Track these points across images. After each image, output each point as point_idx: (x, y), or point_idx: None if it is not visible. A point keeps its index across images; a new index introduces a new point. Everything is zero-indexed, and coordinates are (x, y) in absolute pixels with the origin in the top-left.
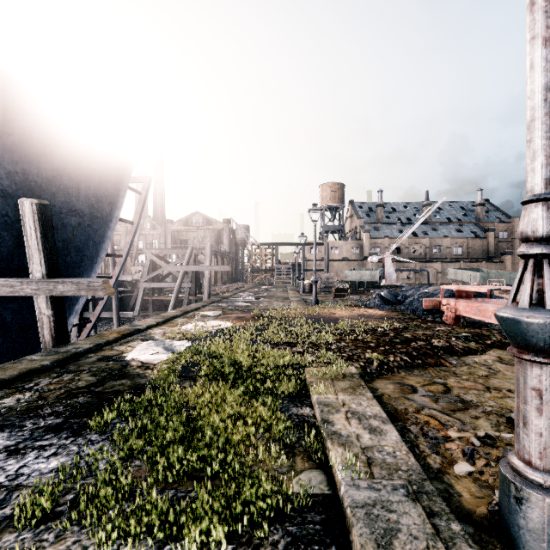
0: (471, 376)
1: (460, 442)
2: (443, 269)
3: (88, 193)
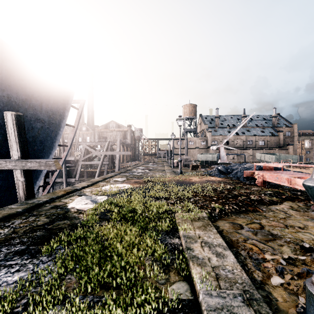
0: (275, 218)
1: (273, 262)
2: (253, 153)
3: (47, 109)
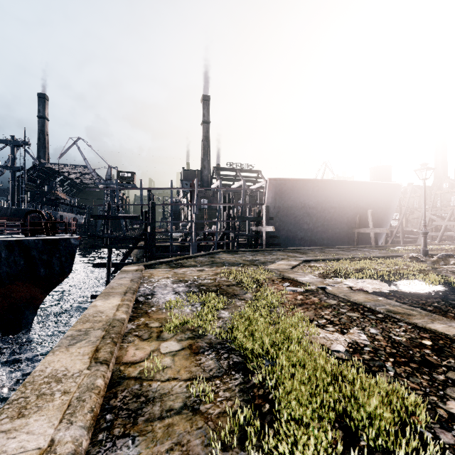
0: None
1: None
2: None
3: (384, 201)
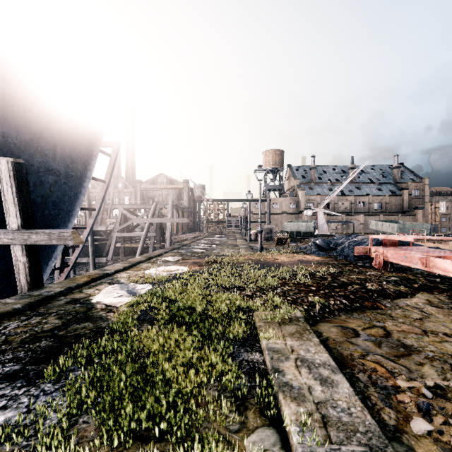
0: (406, 319)
1: (411, 393)
2: (365, 221)
3: (64, 155)
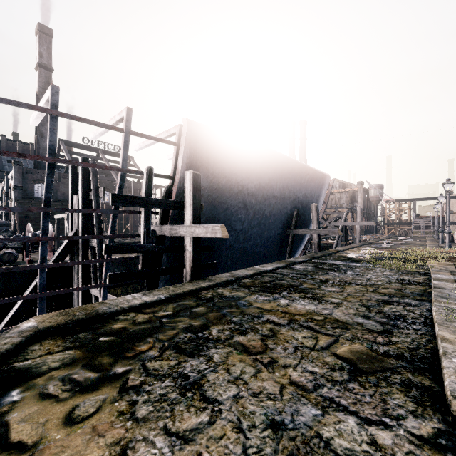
0: None
1: None
2: None
3: (316, 195)
